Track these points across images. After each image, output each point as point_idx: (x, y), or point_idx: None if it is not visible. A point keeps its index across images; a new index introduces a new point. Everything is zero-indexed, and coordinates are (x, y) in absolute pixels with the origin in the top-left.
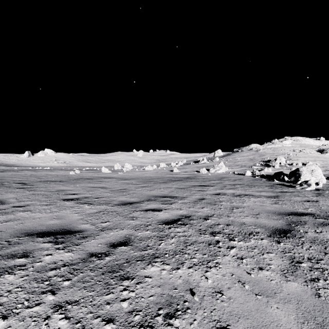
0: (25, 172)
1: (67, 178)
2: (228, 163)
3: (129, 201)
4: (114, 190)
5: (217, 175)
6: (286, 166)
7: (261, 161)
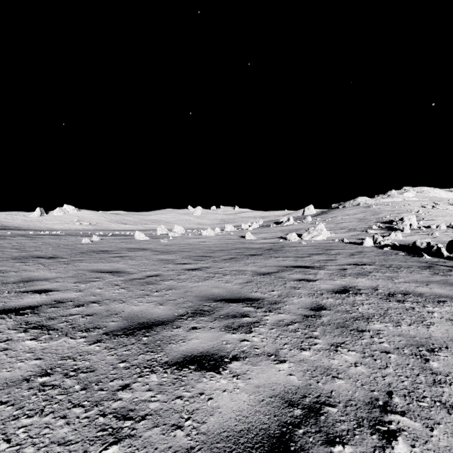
0: (14, 239)
1: (70, 250)
2: (327, 225)
3: (150, 316)
4: (134, 279)
5: (316, 244)
6: (420, 229)
7: (377, 221)
